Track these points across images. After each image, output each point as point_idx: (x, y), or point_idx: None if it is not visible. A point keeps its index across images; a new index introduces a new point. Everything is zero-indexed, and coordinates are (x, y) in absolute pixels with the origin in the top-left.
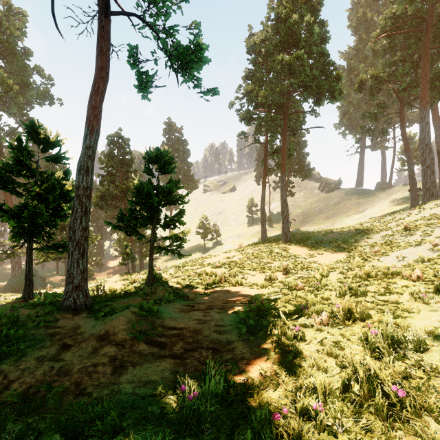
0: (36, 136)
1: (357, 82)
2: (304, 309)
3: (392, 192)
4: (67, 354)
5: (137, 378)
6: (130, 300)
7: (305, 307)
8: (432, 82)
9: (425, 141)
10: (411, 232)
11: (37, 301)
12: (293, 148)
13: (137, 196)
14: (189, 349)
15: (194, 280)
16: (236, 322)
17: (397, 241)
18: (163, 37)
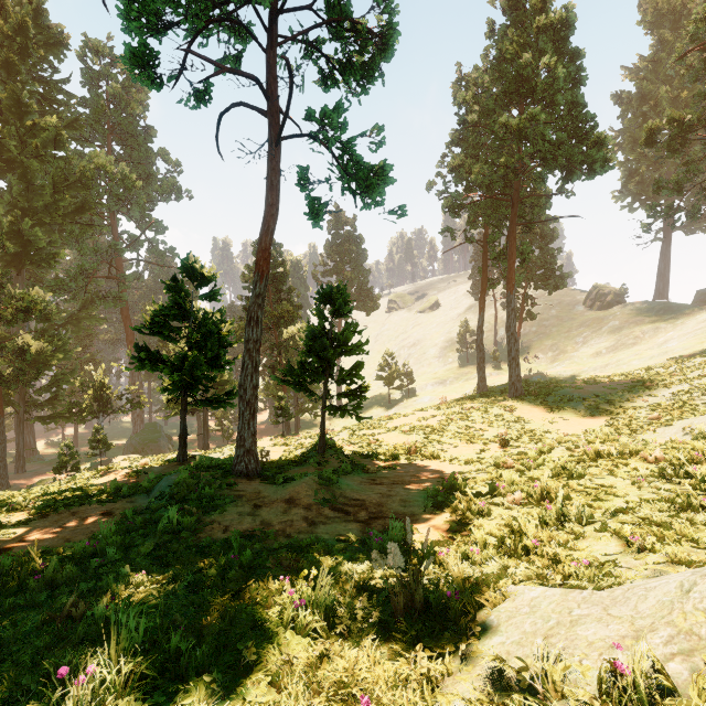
0: (192, 273)
1: (644, 132)
2: (499, 487)
3: None
4: (262, 512)
5: (329, 531)
6: (302, 469)
7: (501, 486)
8: None
9: None
10: None
11: (206, 464)
12: (528, 250)
13: (308, 347)
14: (373, 517)
15: (375, 450)
16: (424, 498)
17: (694, 403)
18: (338, 155)
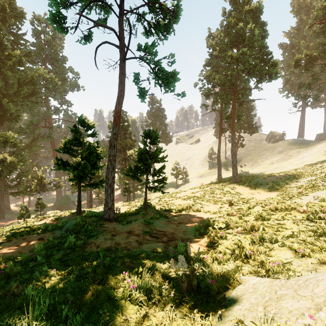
0: (83, 124)
1: (294, 61)
2: (230, 225)
3: None
4: (116, 238)
5: (149, 247)
6: (135, 216)
7: (231, 224)
8: None
9: None
10: None
11: (90, 215)
12: (241, 115)
13: (139, 159)
14: (170, 240)
15: (170, 207)
16: (194, 230)
17: (318, 185)
18: (153, 67)
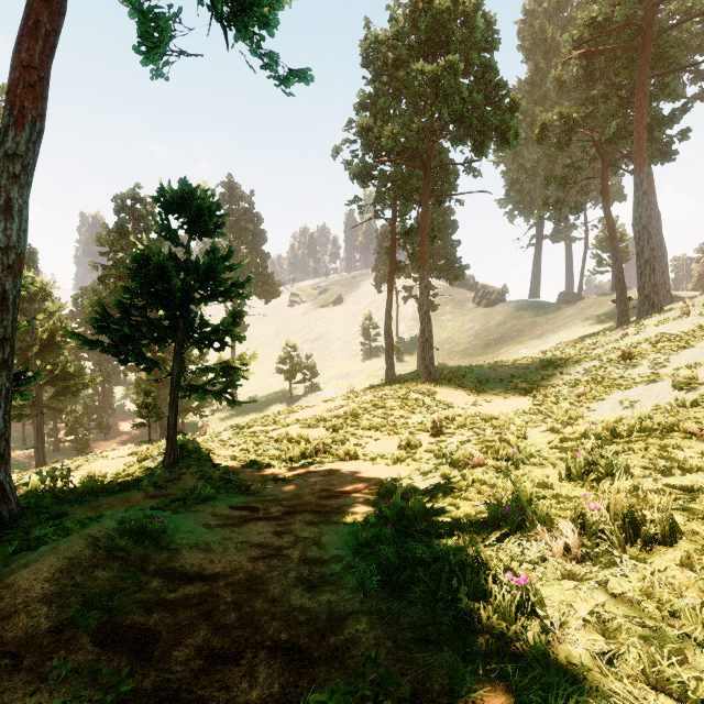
0: None
1: (538, 125)
2: (512, 515)
3: (585, 305)
4: None
5: None
6: (120, 498)
7: (513, 511)
8: (650, 130)
9: (642, 221)
10: (633, 361)
11: None
12: (438, 227)
13: (136, 277)
14: (220, 655)
15: (265, 452)
16: (351, 548)
17: (612, 377)
18: None
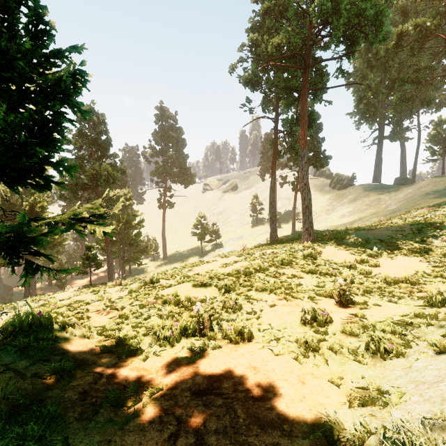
0: None
1: (395, 35)
2: None
3: (421, 185)
4: None
5: None
6: None
7: None
8: None
9: None
10: None
11: None
12: (314, 118)
13: None
14: None
15: (144, 321)
16: None
17: None
18: None
